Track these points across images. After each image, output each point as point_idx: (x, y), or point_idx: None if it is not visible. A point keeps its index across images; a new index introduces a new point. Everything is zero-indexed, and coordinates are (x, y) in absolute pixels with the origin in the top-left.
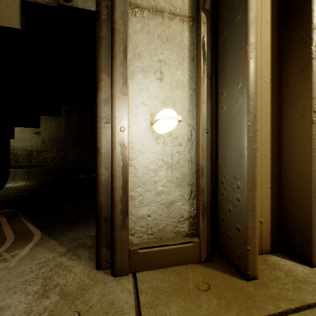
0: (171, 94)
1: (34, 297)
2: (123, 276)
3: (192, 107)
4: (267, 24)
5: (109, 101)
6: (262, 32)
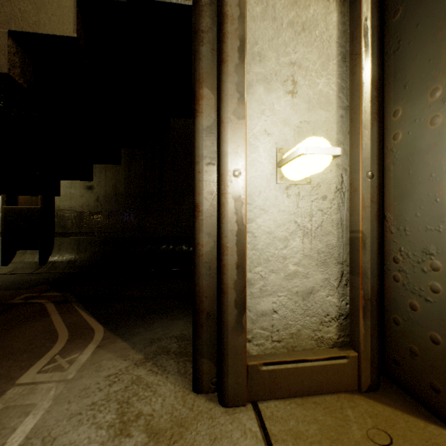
0: (309, 116)
1: (109, 433)
2: (238, 408)
3: (343, 136)
4: None
5: (213, 131)
6: None
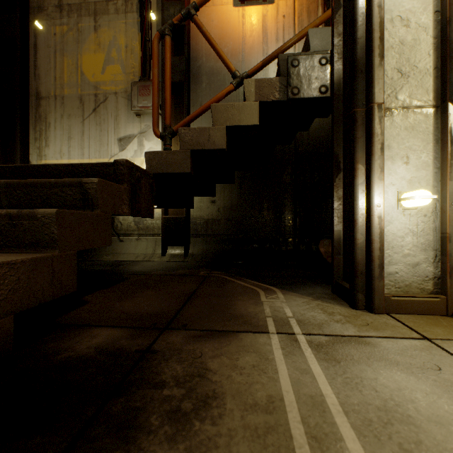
0: (416, 174)
1: (325, 314)
2: (380, 314)
3: (436, 183)
4: None
5: (363, 185)
6: None
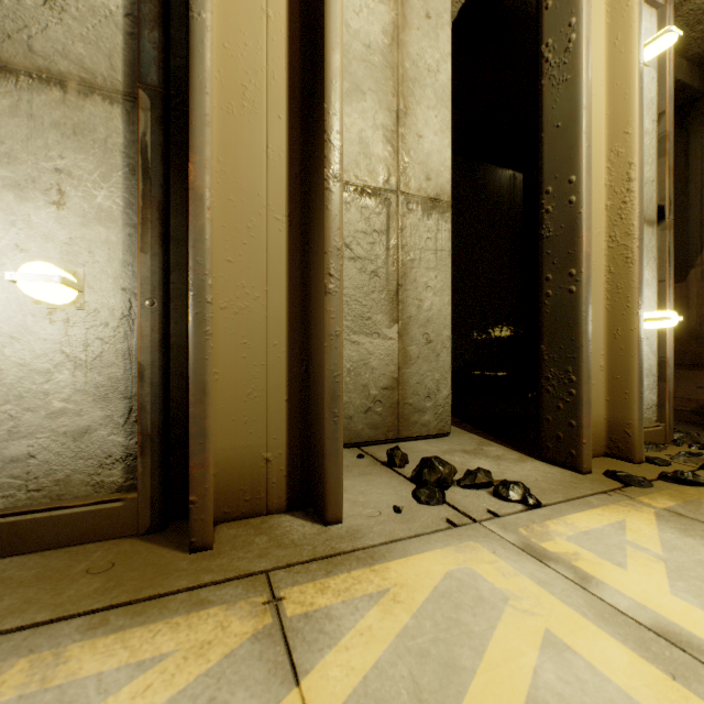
0: (84, 232)
1: None
2: None
3: (134, 257)
4: (280, 121)
5: None
6: (271, 135)
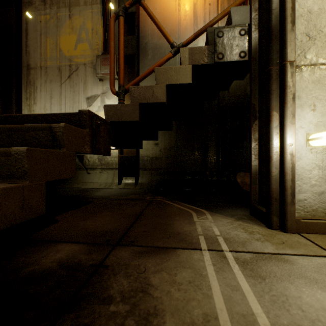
0: (321, 119)
1: (247, 233)
2: (292, 233)
3: None
4: None
5: (277, 128)
6: None
